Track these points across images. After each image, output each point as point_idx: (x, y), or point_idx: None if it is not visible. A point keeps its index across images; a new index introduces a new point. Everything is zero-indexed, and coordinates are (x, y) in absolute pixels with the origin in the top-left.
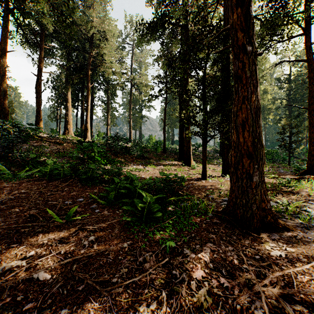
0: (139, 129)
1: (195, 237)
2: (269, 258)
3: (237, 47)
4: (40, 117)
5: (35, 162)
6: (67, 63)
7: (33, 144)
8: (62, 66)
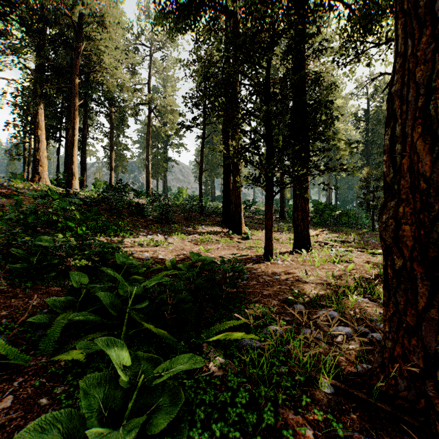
0: (163, 179)
1: None
2: None
3: None
4: None
5: None
6: (38, 62)
7: None
8: (28, 67)
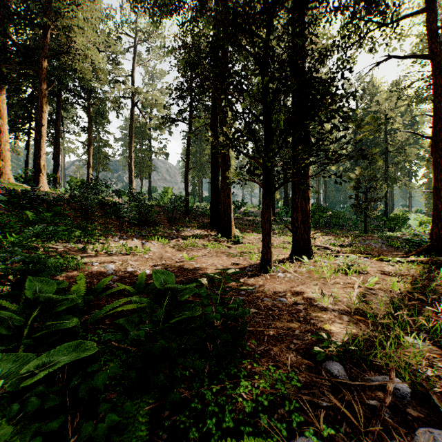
0: (148, 178)
1: None
2: None
3: None
4: None
5: None
6: None
7: None
8: None
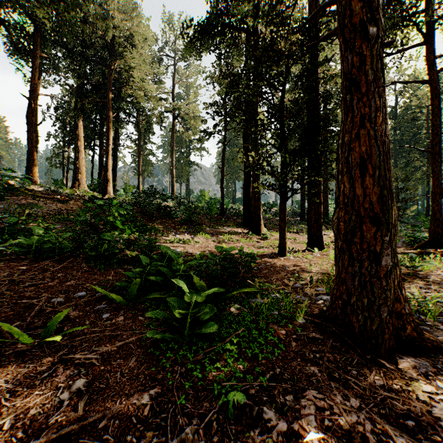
0: (186, 182)
1: (282, 374)
2: (438, 430)
3: (350, 30)
4: (35, 161)
5: (15, 229)
6: (78, 81)
7: (18, 202)
8: (69, 86)
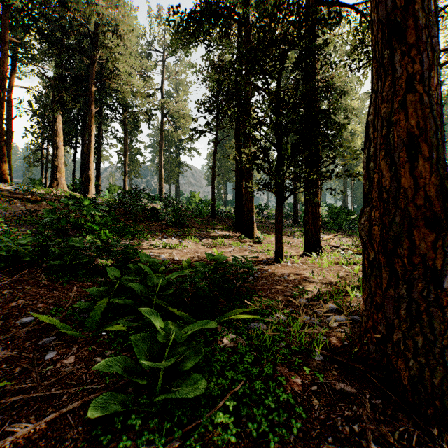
0: (176, 183)
1: None
2: None
3: None
4: (5, 157)
5: None
6: (56, 72)
7: None
8: (46, 77)
